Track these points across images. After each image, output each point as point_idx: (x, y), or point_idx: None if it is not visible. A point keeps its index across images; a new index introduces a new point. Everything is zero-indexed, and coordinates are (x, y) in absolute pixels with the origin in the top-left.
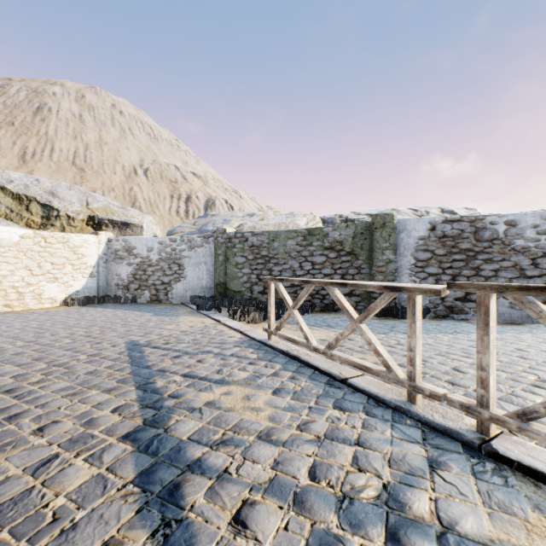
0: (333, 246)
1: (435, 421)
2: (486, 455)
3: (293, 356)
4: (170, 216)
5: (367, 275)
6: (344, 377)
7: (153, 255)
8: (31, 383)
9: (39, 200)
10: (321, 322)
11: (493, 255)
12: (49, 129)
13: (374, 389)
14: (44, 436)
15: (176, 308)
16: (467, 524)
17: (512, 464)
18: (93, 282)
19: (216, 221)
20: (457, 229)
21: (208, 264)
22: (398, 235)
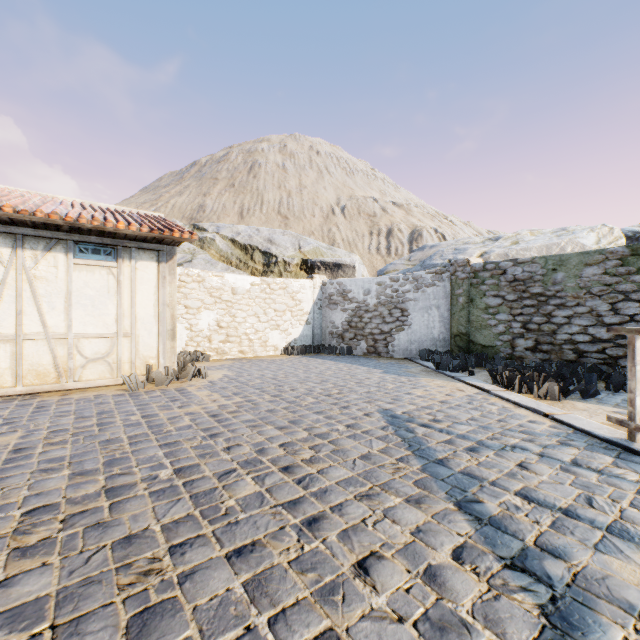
0: None
1: None
2: None
3: None
4: (369, 255)
5: None
6: None
7: (371, 299)
8: (305, 461)
9: (260, 248)
10: None
11: None
12: (259, 184)
13: None
14: (377, 589)
15: (403, 364)
16: None
17: None
18: (308, 330)
19: (443, 252)
20: None
21: (441, 309)
22: None
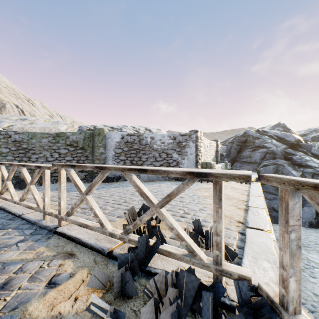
0: (72, 144)
1: (45, 224)
2: (53, 232)
3: (2, 208)
4: None
5: (91, 161)
6: (22, 214)
7: None
8: None
9: None
10: (55, 188)
11: (146, 151)
12: None
13: (32, 217)
14: None
15: None
16: (4, 258)
17: (58, 233)
18: None
19: None
20: (133, 139)
21: None
22: (107, 140)
